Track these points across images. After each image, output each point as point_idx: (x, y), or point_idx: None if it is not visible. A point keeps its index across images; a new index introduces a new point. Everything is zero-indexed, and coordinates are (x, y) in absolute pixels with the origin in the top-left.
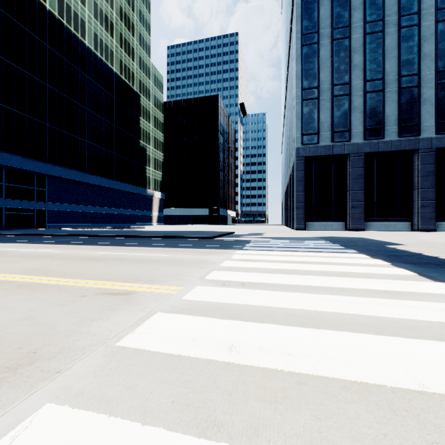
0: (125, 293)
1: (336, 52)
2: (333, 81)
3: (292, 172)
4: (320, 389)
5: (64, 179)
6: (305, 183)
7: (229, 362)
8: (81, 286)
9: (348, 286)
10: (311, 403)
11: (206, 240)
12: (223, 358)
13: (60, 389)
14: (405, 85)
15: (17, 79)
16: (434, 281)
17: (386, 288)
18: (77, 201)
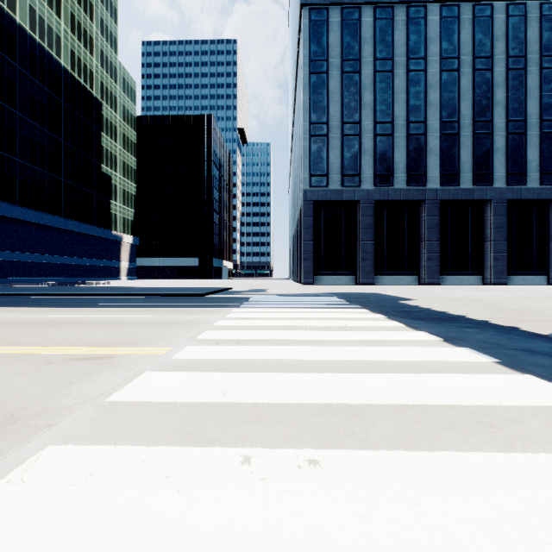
0: (103, 357)
1: (347, 86)
2: (343, 118)
3: (299, 218)
4: (296, 411)
5: None
6: (314, 231)
7: (222, 402)
8: (41, 354)
9: (340, 338)
10: (287, 419)
11: (197, 297)
12: (217, 400)
13: (56, 436)
14: (413, 132)
15: None
16: (416, 331)
17: (374, 338)
18: (2, 246)
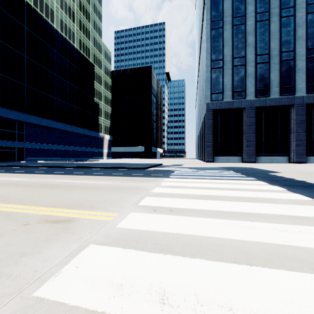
0: (65, 221)
1: (236, 34)
2: (233, 55)
3: (203, 121)
4: None
5: (38, 125)
6: (213, 128)
7: None
8: (28, 213)
9: (261, 212)
10: None
11: (142, 170)
12: None
13: None
14: (285, 59)
15: (2, 51)
16: None
17: (295, 214)
18: (48, 142)
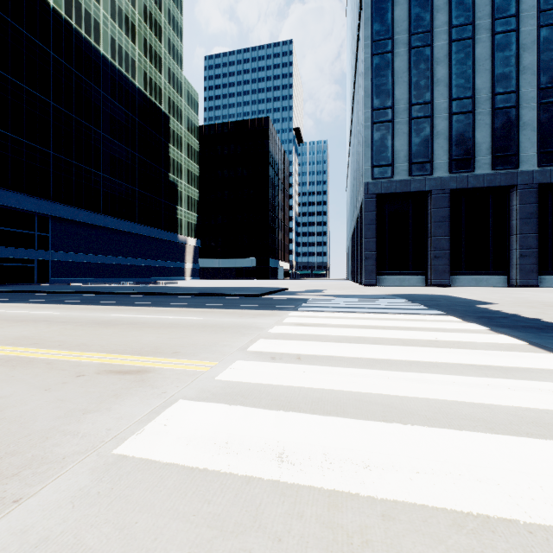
0: (138, 371)
1: (415, 63)
2: (411, 99)
3: (360, 214)
4: (417, 527)
5: (72, 222)
6: (376, 227)
7: (279, 481)
8: (78, 362)
9: (438, 360)
10: None
11: (252, 298)
12: (270, 474)
13: (12, 532)
14: (500, 106)
15: (12, 94)
16: (550, 353)
17: (490, 363)
18: (89, 250)
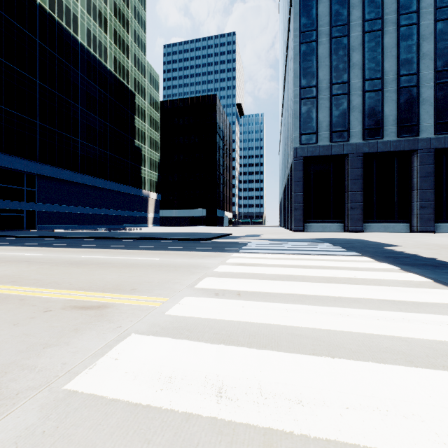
0: (98, 307)
1: (335, 50)
2: (331, 79)
3: (290, 173)
4: None
5: (55, 179)
6: (303, 183)
7: (217, 417)
8: (48, 298)
9: (358, 296)
10: None
11: (202, 242)
12: (208, 410)
13: None
14: (404, 85)
15: (5, 74)
16: None
17: (403, 298)
18: (69, 202)
